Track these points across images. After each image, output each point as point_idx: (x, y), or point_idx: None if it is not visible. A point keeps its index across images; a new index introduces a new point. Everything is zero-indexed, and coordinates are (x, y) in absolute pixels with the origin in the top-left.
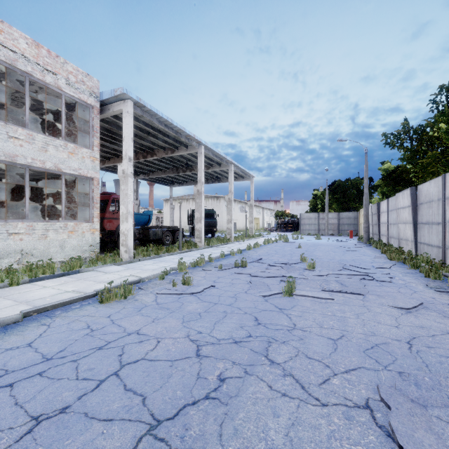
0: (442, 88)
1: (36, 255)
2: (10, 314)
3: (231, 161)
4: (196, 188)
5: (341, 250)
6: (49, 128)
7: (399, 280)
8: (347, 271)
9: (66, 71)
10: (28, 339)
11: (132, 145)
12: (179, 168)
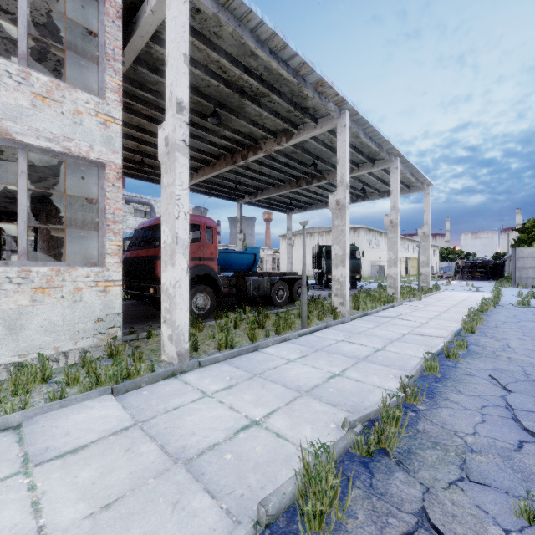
0: None
1: None
2: None
3: (396, 149)
4: (333, 197)
5: None
6: None
7: None
8: None
9: None
10: None
11: (185, 72)
12: (301, 179)
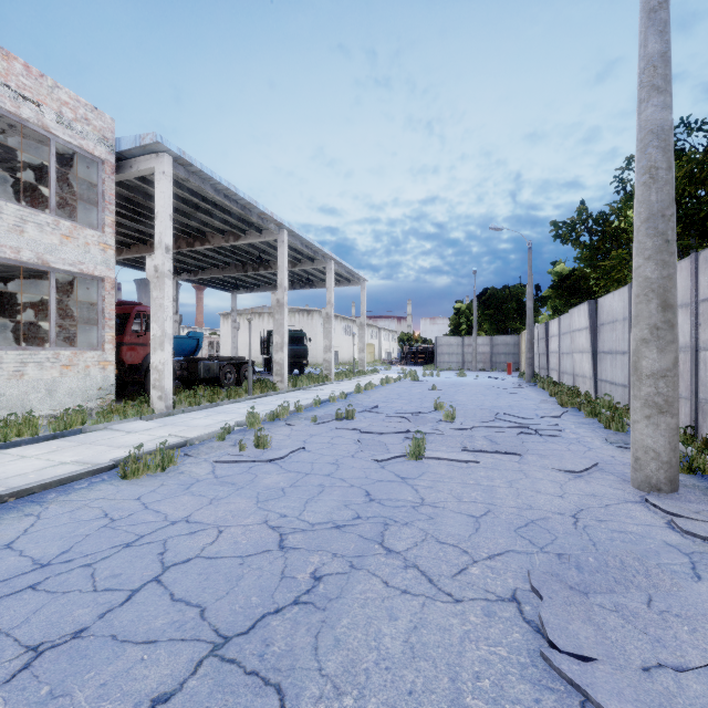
0: (630, 161)
1: (4, 406)
2: None
3: (330, 254)
4: (274, 296)
5: (494, 393)
6: (25, 193)
7: (570, 433)
8: (500, 423)
9: (57, 100)
10: (5, 537)
11: (170, 226)
12: (248, 264)
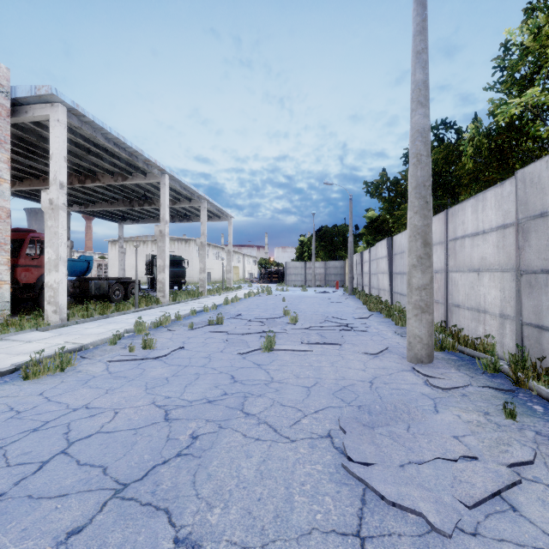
0: None
1: None
2: None
3: (204, 196)
4: (158, 228)
5: (326, 302)
6: None
7: (374, 329)
8: (329, 323)
9: None
10: None
11: (65, 166)
12: (134, 200)
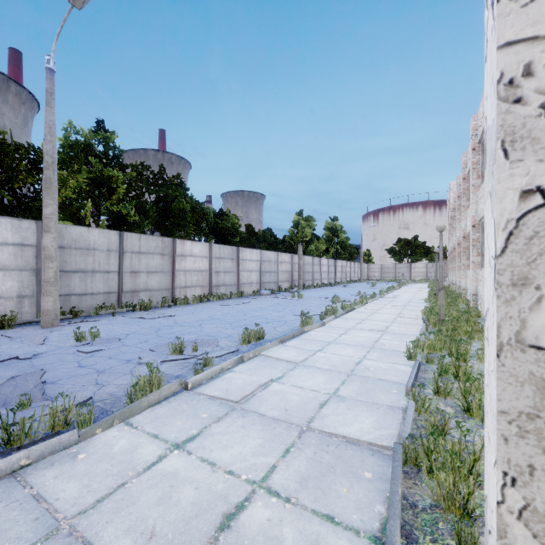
0: None
1: None
2: (318, 336)
3: None
4: None
5: None
6: None
7: None
8: None
9: None
10: (278, 328)
11: None
12: None
